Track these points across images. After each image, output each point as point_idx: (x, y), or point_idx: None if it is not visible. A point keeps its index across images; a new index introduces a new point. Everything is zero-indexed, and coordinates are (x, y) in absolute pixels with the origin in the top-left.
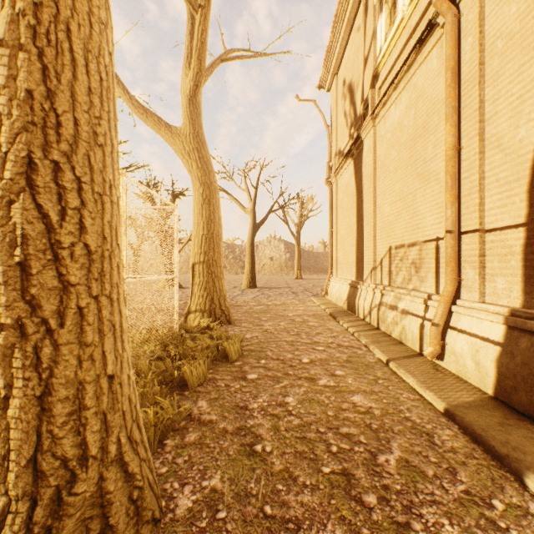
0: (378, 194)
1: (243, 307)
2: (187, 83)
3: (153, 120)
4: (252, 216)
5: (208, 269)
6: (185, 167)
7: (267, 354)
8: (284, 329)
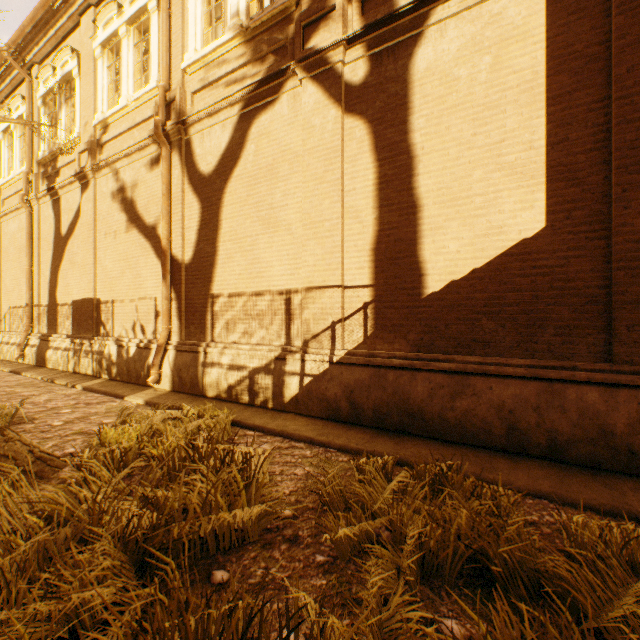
0: (4, 270)
1: None
2: None
3: None
4: None
5: None
6: None
7: None
8: None
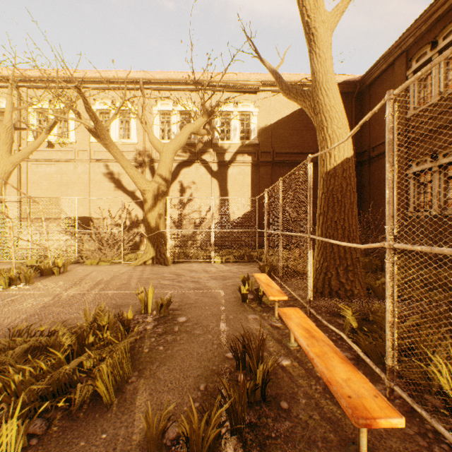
0: None
1: None
2: None
3: None
4: None
5: None
6: None
7: None
8: None
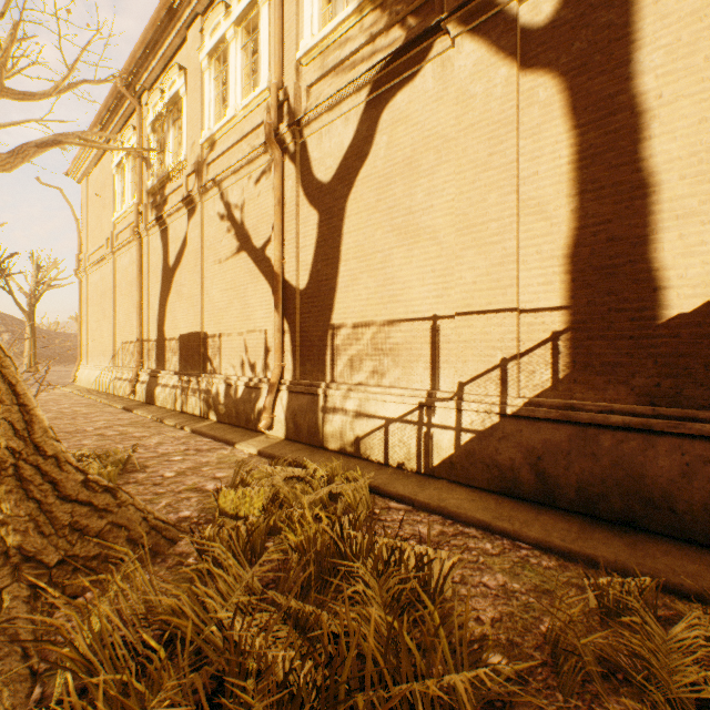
0: (117, 305)
1: None
2: None
3: None
4: None
5: None
6: None
7: None
8: None
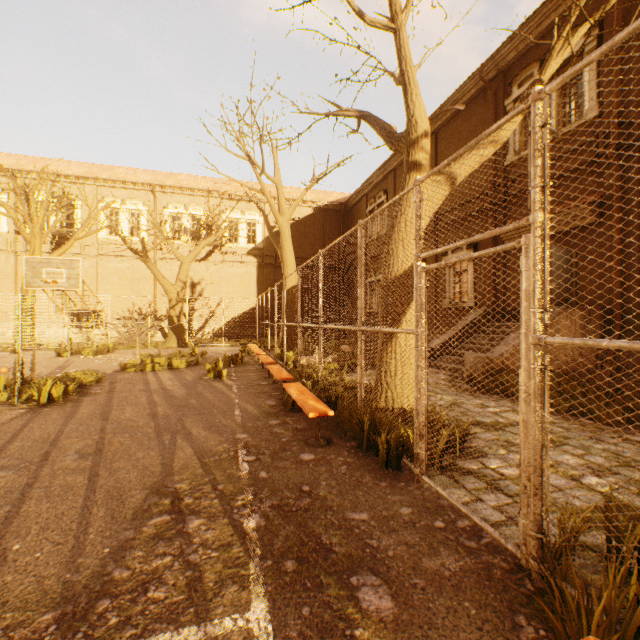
0: None
1: None
2: None
3: None
4: None
5: None
6: None
7: None
8: None
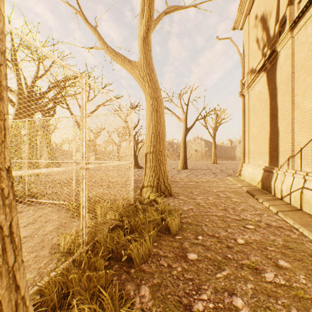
0: (296, 94)
1: (179, 183)
2: (141, 28)
3: (121, 59)
4: (184, 123)
5: (155, 157)
6: (141, 87)
7: (202, 228)
8: (213, 203)
